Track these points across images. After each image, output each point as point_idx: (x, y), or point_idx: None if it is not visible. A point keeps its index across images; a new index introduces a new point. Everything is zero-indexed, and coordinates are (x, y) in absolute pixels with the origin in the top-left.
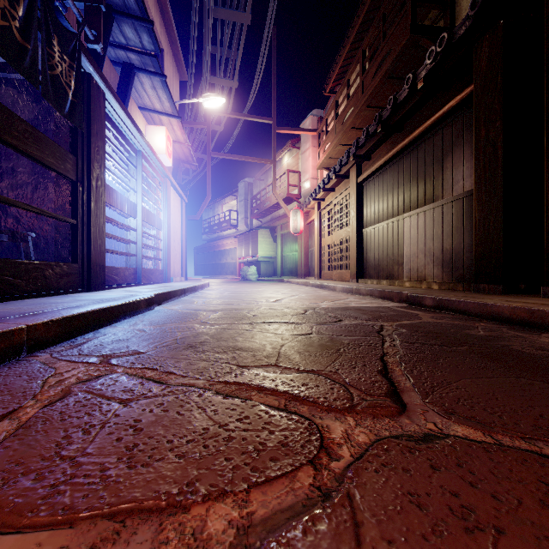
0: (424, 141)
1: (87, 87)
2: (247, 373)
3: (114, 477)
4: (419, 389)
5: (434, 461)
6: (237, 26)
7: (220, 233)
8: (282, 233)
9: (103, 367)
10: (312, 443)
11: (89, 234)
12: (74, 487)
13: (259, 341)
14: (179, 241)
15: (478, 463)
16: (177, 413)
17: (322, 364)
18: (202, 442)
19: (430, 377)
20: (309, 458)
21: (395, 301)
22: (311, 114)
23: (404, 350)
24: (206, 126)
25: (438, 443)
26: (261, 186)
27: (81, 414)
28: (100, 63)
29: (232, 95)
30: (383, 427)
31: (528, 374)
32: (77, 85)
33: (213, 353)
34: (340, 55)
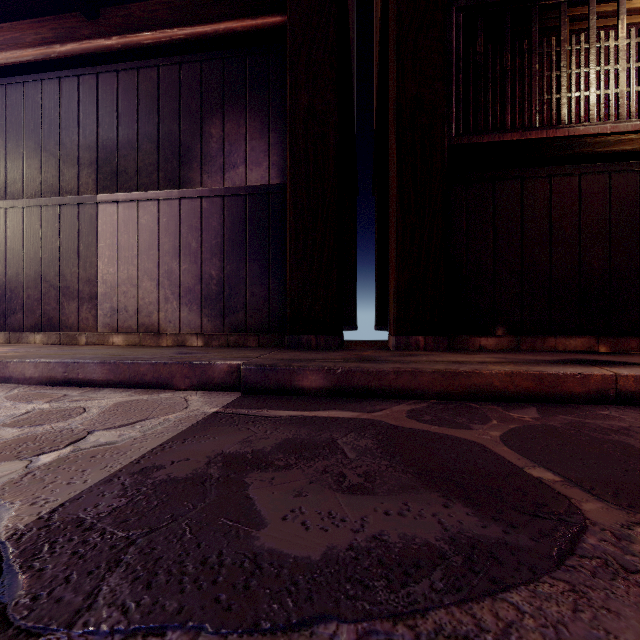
0: (156, 67)
1: None
2: None
3: None
4: None
5: None
6: None
7: None
8: None
9: None
10: None
11: None
12: None
13: None
14: None
15: None
16: None
17: None
18: None
19: None
20: None
21: (183, 387)
22: None
23: None
24: None
25: None
26: None
27: None
28: None
29: None
30: None
31: None
32: None
33: None
34: None
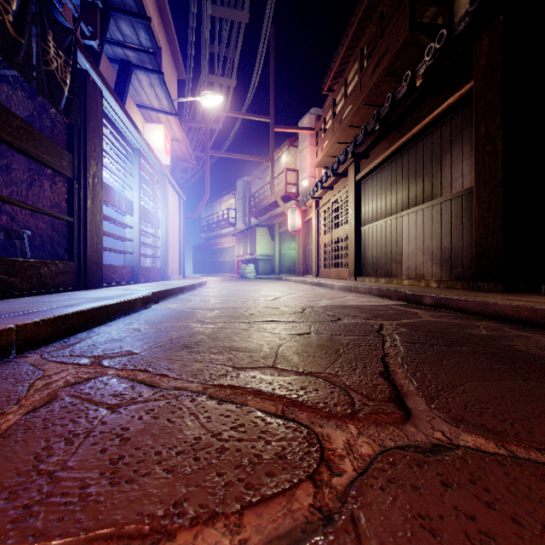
0: (422, 139)
1: (83, 83)
2: (243, 375)
3: (94, 496)
4: (424, 394)
5: (445, 476)
6: (235, 24)
7: (218, 231)
8: (280, 231)
9: (93, 369)
10: (312, 454)
11: (86, 232)
12: (49, 508)
13: (256, 341)
14: (177, 239)
15: (493, 479)
16: (167, 420)
17: (322, 365)
18: (193, 453)
19: (434, 380)
20: (308, 473)
21: (394, 299)
22: (309, 113)
23: (405, 350)
24: (204, 125)
25: (448, 455)
26: (259, 185)
27: (66, 422)
28: (97, 59)
29: (230, 94)
30: (387, 436)
31: (537, 376)
32: (73, 81)
33: (208, 354)
34: (338, 53)
